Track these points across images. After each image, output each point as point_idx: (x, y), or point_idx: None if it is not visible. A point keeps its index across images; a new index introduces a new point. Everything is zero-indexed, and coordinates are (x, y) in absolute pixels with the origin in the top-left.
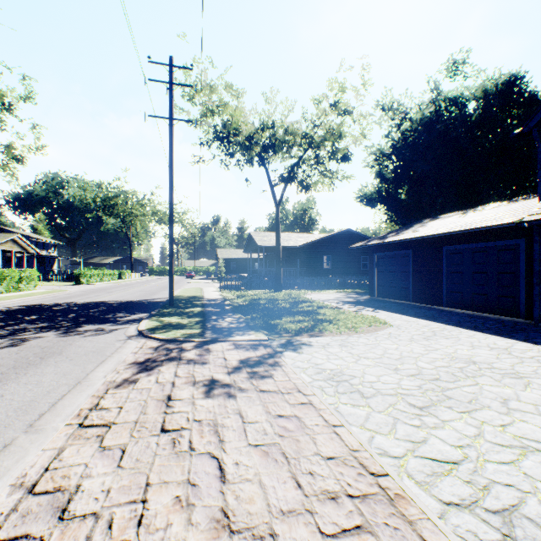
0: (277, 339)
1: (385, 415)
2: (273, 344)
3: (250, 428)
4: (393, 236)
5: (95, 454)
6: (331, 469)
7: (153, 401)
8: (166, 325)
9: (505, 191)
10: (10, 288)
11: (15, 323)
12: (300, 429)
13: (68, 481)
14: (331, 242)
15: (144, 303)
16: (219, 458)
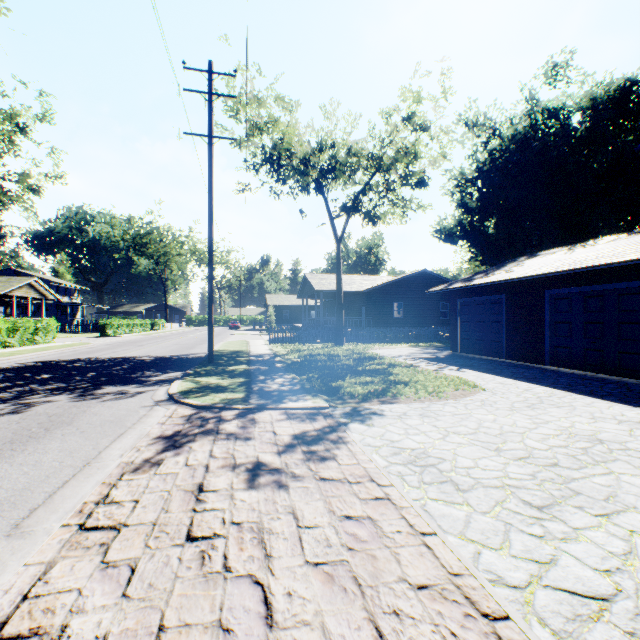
0: (340, 406)
1: (492, 518)
2: (335, 413)
3: (308, 535)
4: (481, 277)
5: (93, 574)
6: (425, 606)
7: (179, 493)
8: (203, 388)
9: (617, 223)
10: (24, 341)
11: (23, 383)
12: (376, 539)
13: (51, 618)
14: (403, 285)
15: (178, 360)
16: (264, 585)
